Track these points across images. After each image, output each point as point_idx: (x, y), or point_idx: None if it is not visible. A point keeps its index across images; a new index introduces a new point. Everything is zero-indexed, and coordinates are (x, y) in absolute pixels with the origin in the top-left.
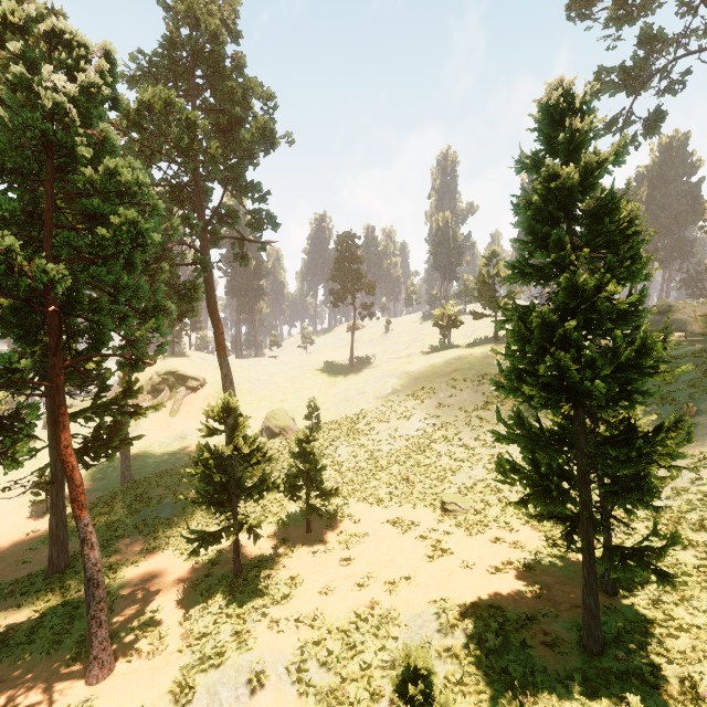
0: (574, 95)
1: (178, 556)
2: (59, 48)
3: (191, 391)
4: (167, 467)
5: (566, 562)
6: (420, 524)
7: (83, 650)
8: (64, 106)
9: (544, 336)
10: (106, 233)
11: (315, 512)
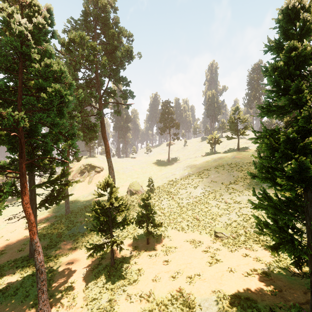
0: (305, 0)
1: (86, 252)
2: (25, 7)
3: (97, 173)
4: (85, 207)
5: (288, 273)
6: (203, 243)
7: (37, 301)
8: (24, 33)
9: (287, 147)
10: (45, 96)
11: (150, 235)
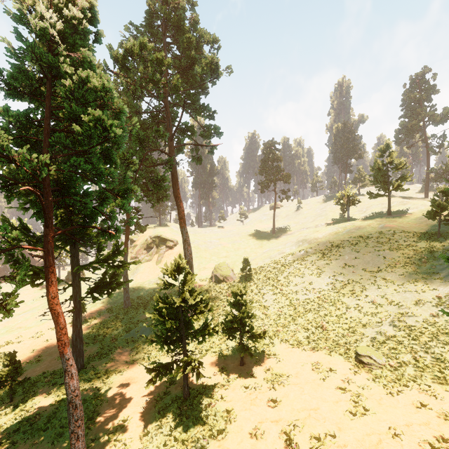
0: None
1: None
2: None
3: (169, 249)
4: (151, 299)
5: None
6: (337, 371)
7: None
8: (49, 32)
9: None
10: (79, 129)
11: (247, 352)
